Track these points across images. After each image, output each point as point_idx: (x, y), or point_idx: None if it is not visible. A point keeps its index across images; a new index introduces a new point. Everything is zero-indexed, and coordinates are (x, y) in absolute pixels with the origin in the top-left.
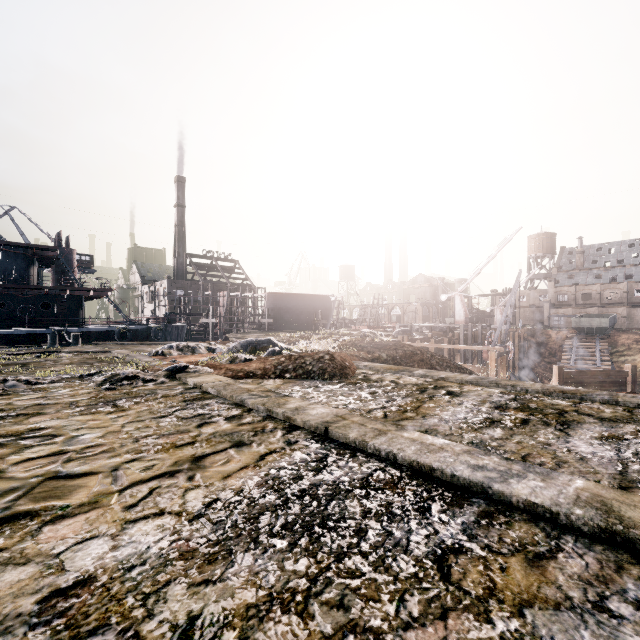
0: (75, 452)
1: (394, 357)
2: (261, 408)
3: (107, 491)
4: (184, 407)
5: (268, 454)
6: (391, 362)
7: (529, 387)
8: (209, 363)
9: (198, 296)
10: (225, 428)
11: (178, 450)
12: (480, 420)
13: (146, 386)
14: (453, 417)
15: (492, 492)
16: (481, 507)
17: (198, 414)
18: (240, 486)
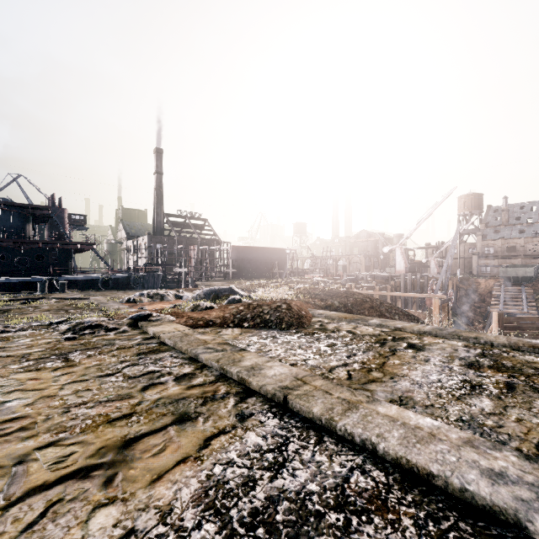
0: None
1: (345, 304)
2: (215, 365)
3: None
4: (135, 362)
5: (215, 436)
6: (343, 309)
7: (494, 340)
8: (173, 311)
9: (172, 249)
10: (172, 392)
11: (109, 427)
12: (458, 384)
13: (107, 335)
14: (425, 379)
15: (535, 529)
16: None
17: (147, 372)
18: (169, 501)
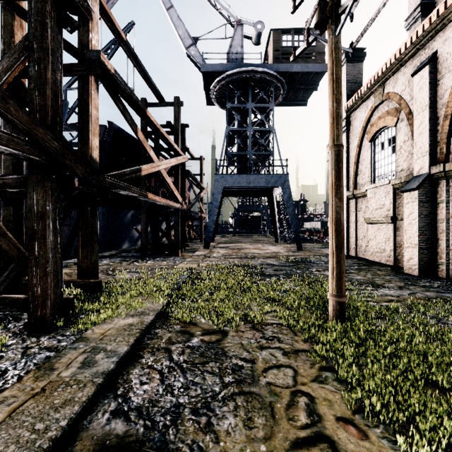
0: None
1: None
2: None
3: None
4: None
5: None
6: None
7: None
8: None
9: None
10: None
11: None
12: None
13: None
14: None
15: None
16: None
17: None
18: None
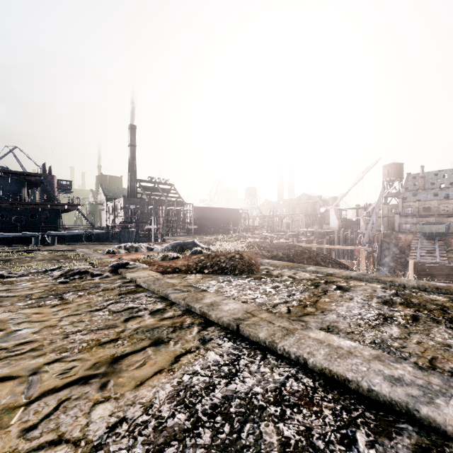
0: (6, 350)
1: (288, 255)
2: (181, 302)
3: (14, 404)
4: (118, 300)
5: (183, 355)
6: (286, 259)
7: (406, 283)
8: (146, 260)
9: (144, 209)
10: (148, 323)
11: (100, 349)
12: (374, 316)
13: (93, 280)
14: (349, 313)
15: (420, 416)
16: (413, 438)
17: (128, 308)
18: (150, 399)
